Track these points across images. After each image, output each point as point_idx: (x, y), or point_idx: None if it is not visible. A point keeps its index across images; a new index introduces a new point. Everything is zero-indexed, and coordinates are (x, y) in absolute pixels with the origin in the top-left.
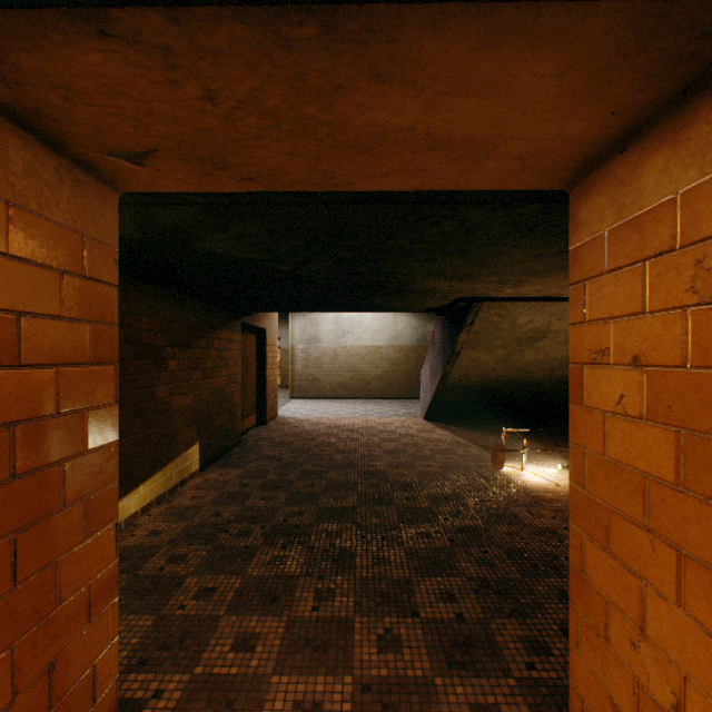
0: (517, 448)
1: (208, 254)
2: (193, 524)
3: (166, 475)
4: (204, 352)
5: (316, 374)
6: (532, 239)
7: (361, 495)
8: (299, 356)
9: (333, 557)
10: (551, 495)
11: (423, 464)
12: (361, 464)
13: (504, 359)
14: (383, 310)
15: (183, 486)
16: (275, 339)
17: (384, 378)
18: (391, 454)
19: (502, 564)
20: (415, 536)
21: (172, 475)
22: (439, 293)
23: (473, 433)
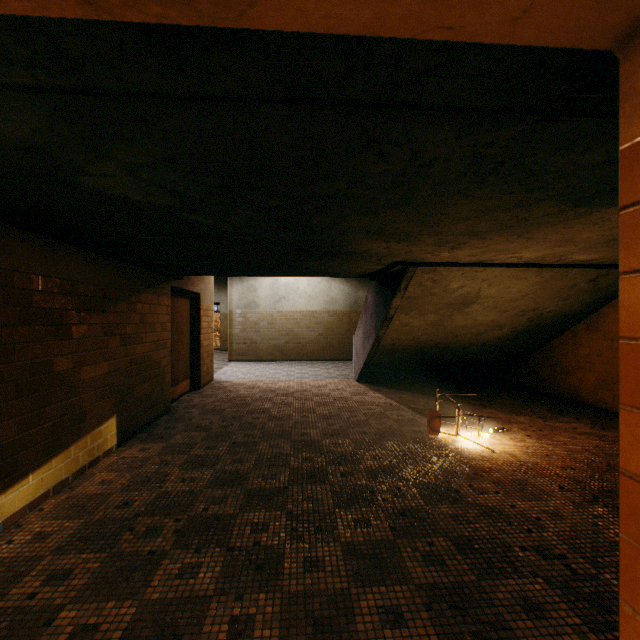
0: (448, 411)
1: (101, 196)
2: (92, 521)
3: (69, 458)
4: (123, 316)
5: (254, 337)
6: (489, 186)
7: (293, 472)
8: (237, 320)
9: (256, 563)
10: (489, 464)
11: (358, 431)
12: (294, 433)
13: (435, 324)
14: (317, 275)
15: (93, 467)
16: (210, 304)
17: (319, 341)
18: (325, 420)
19: (452, 561)
20: (353, 525)
21: (79, 456)
22: (375, 256)
23: (404, 395)
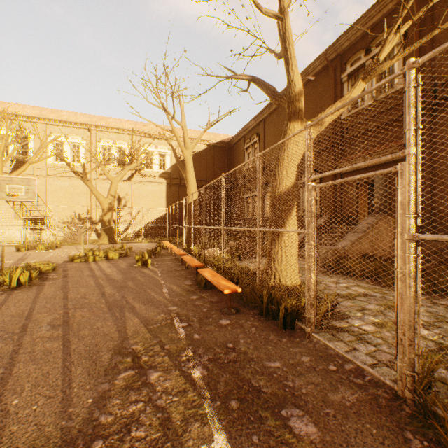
0: None
1: None
2: None
3: None
4: None
5: None
6: None
7: None
8: None
9: None
10: None
11: None
12: None
13: None
14: None
15: None
16: None
17: None
18: None
19: None
20: None
21: None
22: None
23: None
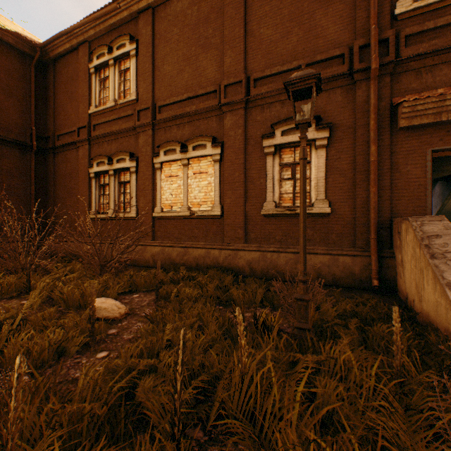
0: None
1: None
2: None
3: None
4: None
5: None
6: None
7: None
8: None
9: None
10: None
11: None
12: None
13: None
14: None
15: None
16: None
17: None
18: None
19: None
20: None
21: None
22: (448, 170)
23: None
